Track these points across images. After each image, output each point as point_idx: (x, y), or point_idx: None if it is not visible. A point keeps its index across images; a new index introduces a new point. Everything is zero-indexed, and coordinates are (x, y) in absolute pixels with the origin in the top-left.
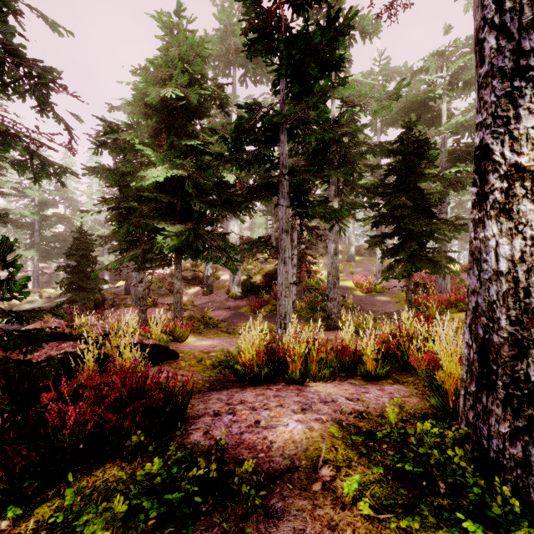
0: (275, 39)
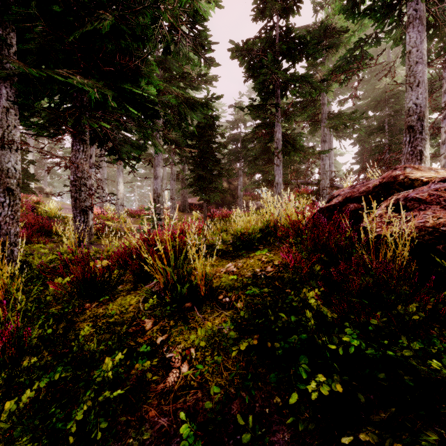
0: (263, 3)
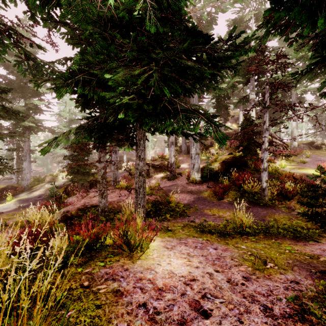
0: None
